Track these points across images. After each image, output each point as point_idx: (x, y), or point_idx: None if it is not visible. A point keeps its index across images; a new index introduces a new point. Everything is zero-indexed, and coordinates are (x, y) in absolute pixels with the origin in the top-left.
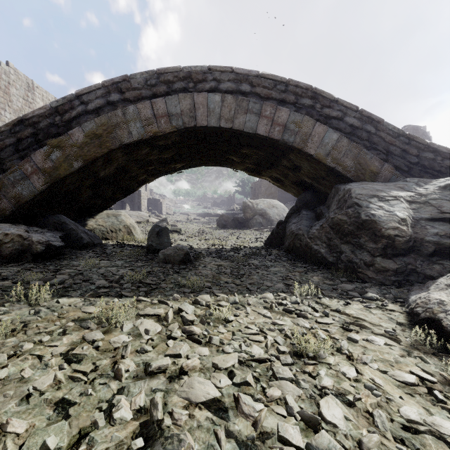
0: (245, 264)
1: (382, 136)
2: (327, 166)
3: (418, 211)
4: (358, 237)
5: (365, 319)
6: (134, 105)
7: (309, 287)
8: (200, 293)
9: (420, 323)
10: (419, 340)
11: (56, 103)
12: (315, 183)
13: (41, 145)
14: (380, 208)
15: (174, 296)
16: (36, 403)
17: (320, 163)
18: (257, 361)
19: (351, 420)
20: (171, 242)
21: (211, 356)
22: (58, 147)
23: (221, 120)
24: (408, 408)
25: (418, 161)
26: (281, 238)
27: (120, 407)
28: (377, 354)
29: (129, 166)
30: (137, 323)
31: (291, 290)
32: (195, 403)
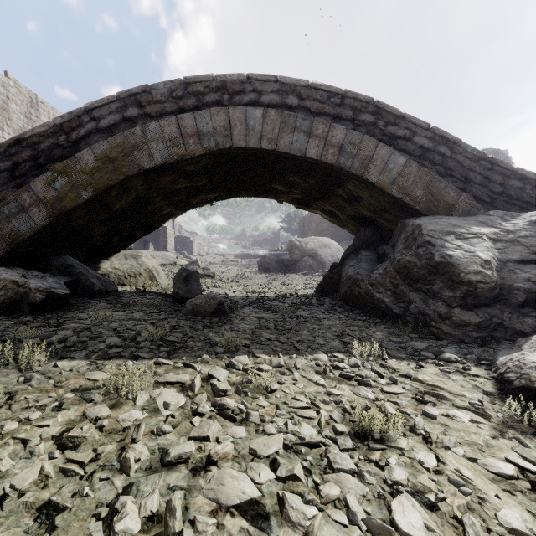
0: (291, 317)
1: (459, 159)
2: (392, 196)
3: (505, 252)
4: (431, 283)
5: (444, 387)
6: (156, 122)
7: (372, 345)
8: (235, 354)
9: (513, 392)
10: (514, 416)
11: (61, 119)
12: (377, 217)
13: (43, 171)
14: (458, 248)
15: (203, 357)
16: (12, 508)
17: (383, 193)
18: (308, 445)
19: (434, 531)
20: (203, 289)
21: (248, 438)
22: (63, 173)
23: (262, 140)
24: (508, 512)
25: (503, 190)
26: (336, 284)
27: (124, 514)
28: (462, 435)
29: (150, 196)
30: (155, 393)
31: (349, 349)
32: (226, 506)
